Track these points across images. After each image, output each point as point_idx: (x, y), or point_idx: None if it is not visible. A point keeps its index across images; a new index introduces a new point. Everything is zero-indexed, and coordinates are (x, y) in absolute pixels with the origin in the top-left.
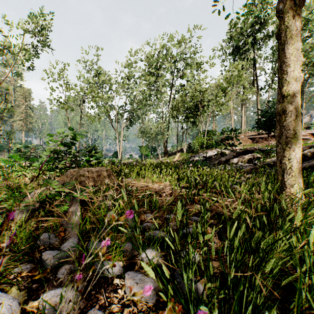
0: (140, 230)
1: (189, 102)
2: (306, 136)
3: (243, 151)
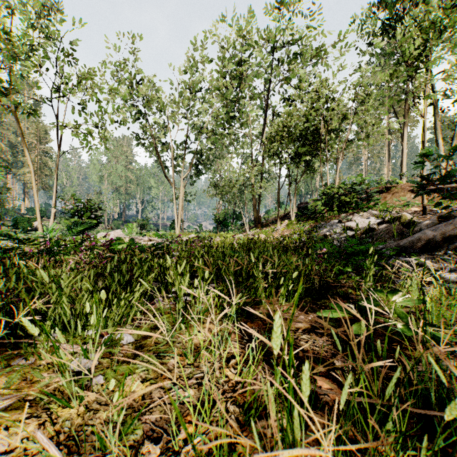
0: None
1: (304, 122)
2: None
3: None
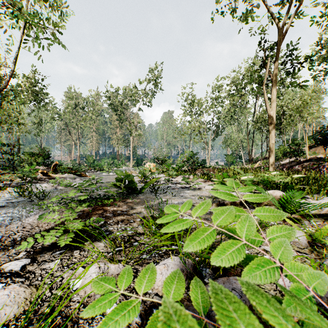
0: None
1: None
2: None
3: (306, 160)
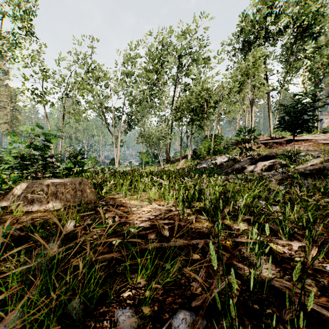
0: None
1: (195, 103)
2: (327, 140)
3: (261, 156)
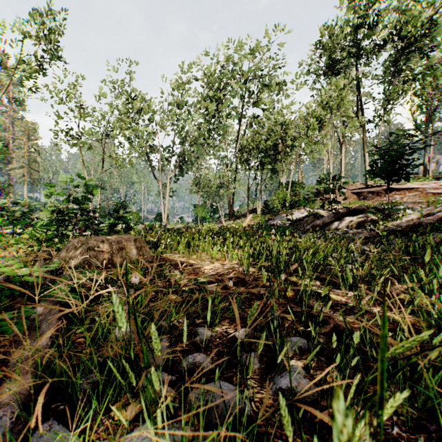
0: (179, 374)
1: (266, 141)
2: (438, 189)
3: (348, 210)
